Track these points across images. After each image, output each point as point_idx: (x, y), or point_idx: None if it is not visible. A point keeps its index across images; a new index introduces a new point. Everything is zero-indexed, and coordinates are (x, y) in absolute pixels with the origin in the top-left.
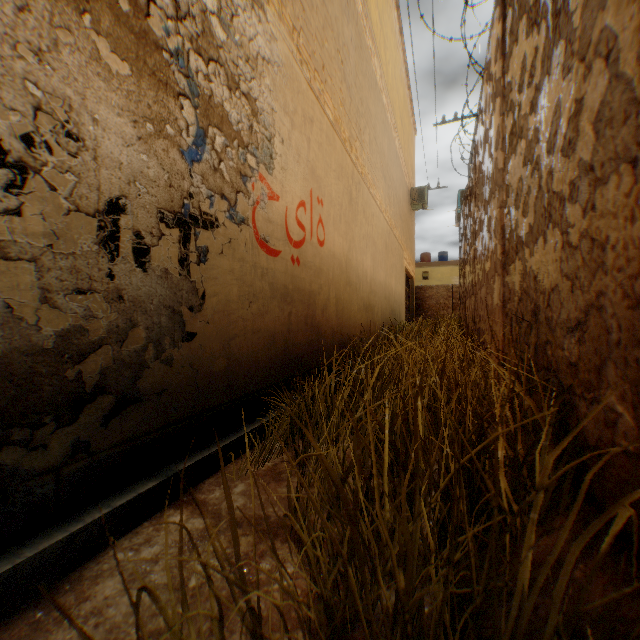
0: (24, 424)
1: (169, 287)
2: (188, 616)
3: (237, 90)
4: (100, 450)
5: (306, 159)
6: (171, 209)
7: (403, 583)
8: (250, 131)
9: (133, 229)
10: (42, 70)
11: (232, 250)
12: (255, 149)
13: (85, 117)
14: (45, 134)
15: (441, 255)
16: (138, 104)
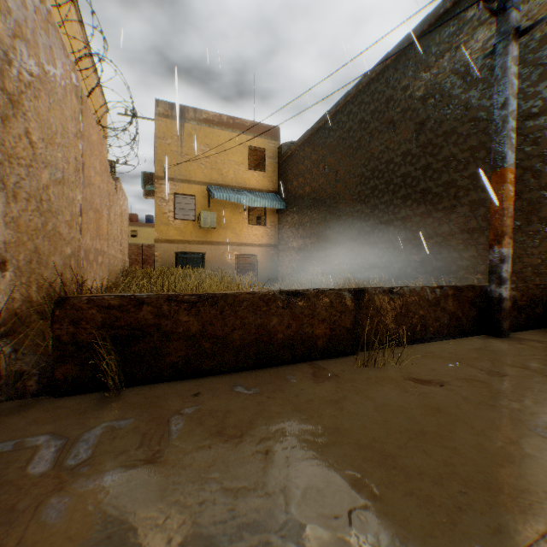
0: None
1: None
2: None
3: None
4: None
5: None
6: None
7: None
8: None
9: None
10: None
11: None
12: None
13: None
14: None
15: (148, 218)
16: None
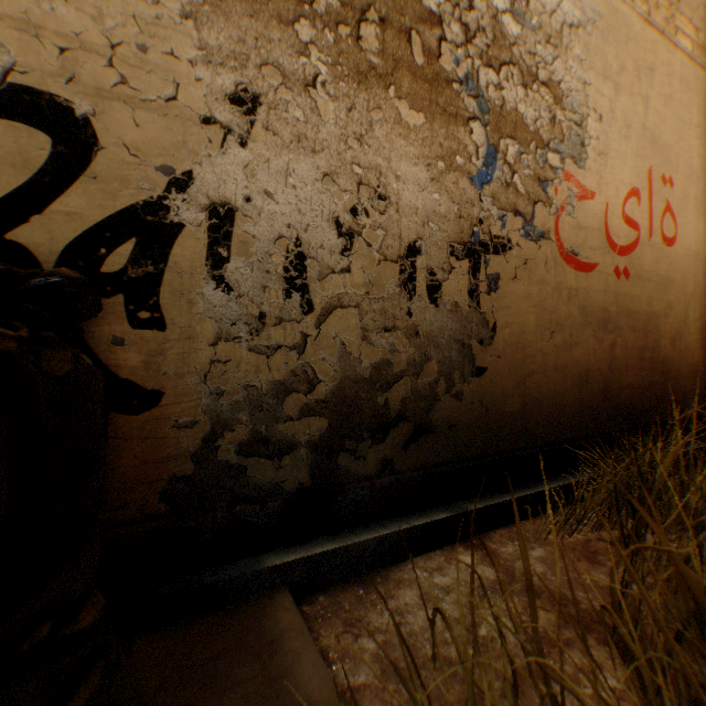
0: (351, 436)
1: (458, 320)
2: (478, 658)
3: (534, 83)
4: (400, 470)
5: (639, 128)
6: (460, 241)
7: None
8: (551, 124)
9: (426, 268)
10: (361, 151)
11: (527, 272)
12: (558, 144)
13: (389, 177)
14: (363, 202)
15: None
16: (430, 147)
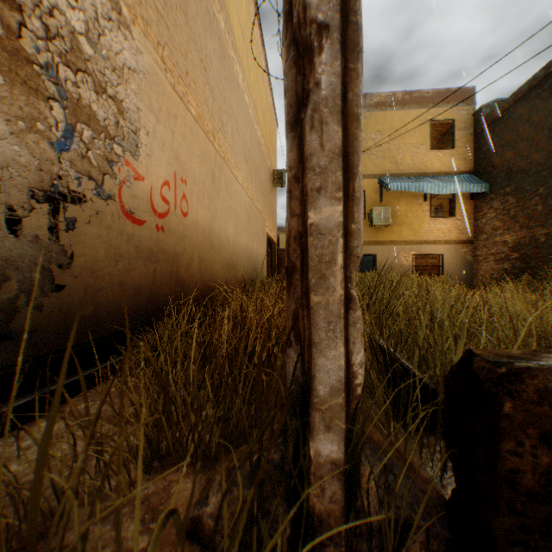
0: None
1: (41, 249)
2: (53, 442)
3: (105, 94)
4: None
5: (170, 147)
6: (42, 188)
7: (194, 420)
8: (117, 126)
9: (7, 204)
10: None
11: (100, 220)
12: (122, 140)
13: None
14: None
15: None
16: (12, 106)
